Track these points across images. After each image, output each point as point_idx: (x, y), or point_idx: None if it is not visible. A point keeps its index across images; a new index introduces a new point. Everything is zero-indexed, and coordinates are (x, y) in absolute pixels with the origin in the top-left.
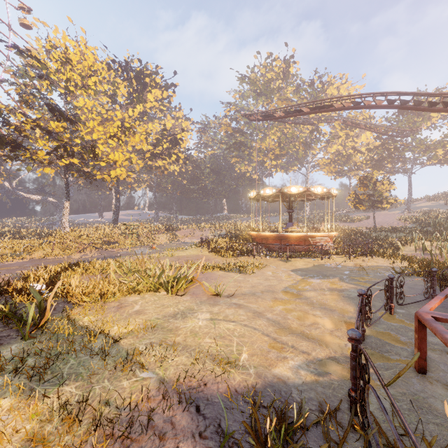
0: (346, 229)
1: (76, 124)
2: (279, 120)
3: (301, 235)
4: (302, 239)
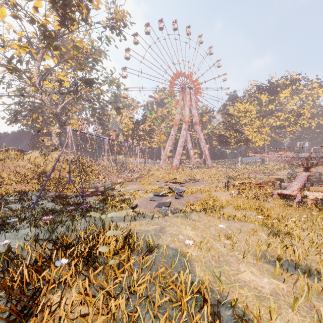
0: None
1: (242, 132)
2: None
3: None
4: None
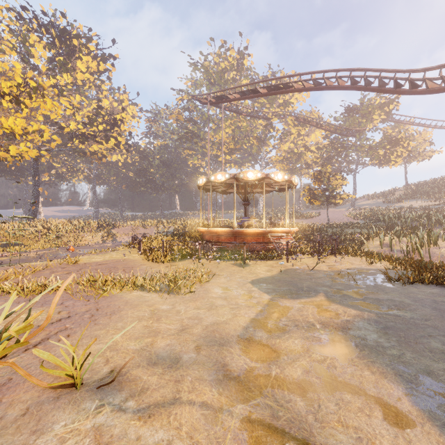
0: (303, 225)
1: None
2: (233, 110)
3: (259, 231)
4: (261, 235)
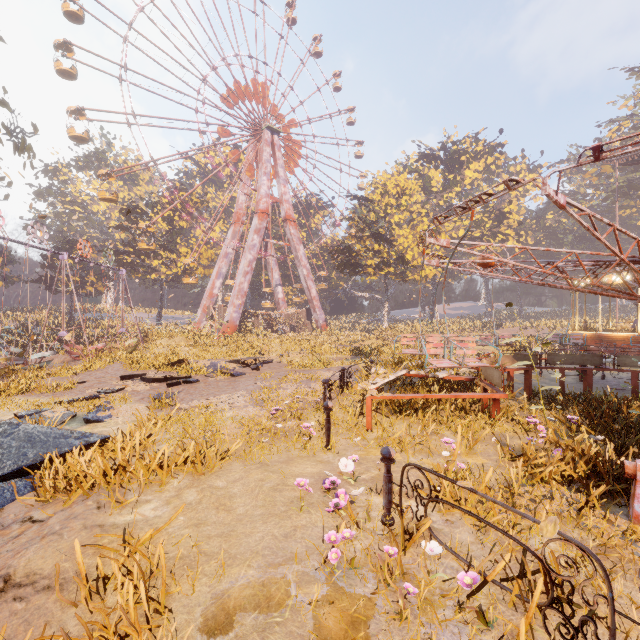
0: None
1: (391, 241)
2: None
3: (628, 335)
4: (633, 340)
